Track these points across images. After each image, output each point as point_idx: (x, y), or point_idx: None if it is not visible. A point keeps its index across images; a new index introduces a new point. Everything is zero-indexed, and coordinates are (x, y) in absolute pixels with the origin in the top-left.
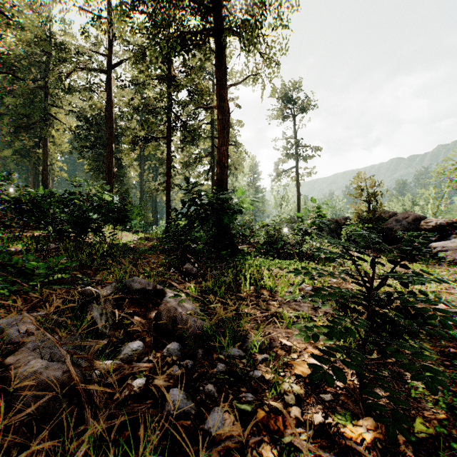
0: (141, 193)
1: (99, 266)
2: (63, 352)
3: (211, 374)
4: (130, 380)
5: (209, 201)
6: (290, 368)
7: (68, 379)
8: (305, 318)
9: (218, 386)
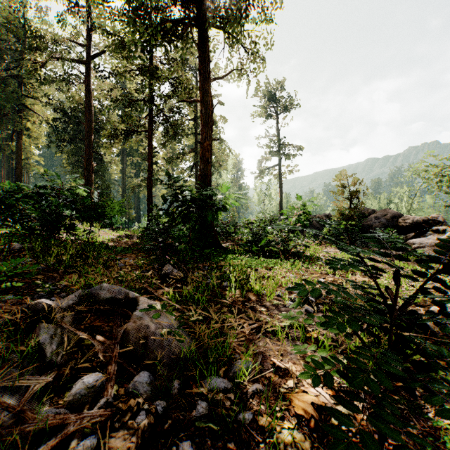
0: (123, 189)
1: (67, 269)
2: None
3: (189, 420)
4: (75, 441)
5: (192, 197)
6: (288, 403)
7: None
8: (297, 328)
9: (198, 442)
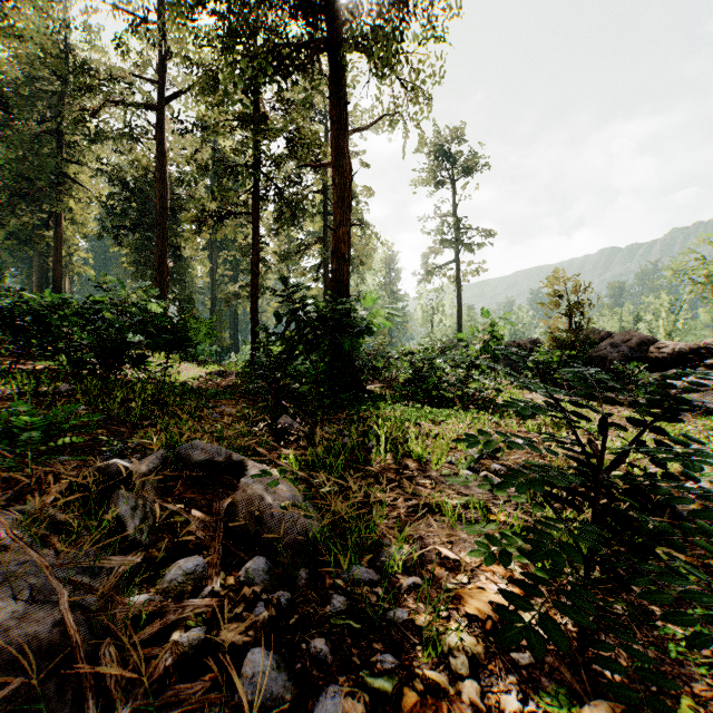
0: (213, 302)
1: (139, 421)
2: (56, 585)
3: (322, 617)
4: (177, 633)
5: (320, 315)
6: (457, 602)
7: (63, 638)
8: (477, 509)
9: (334, 641)
